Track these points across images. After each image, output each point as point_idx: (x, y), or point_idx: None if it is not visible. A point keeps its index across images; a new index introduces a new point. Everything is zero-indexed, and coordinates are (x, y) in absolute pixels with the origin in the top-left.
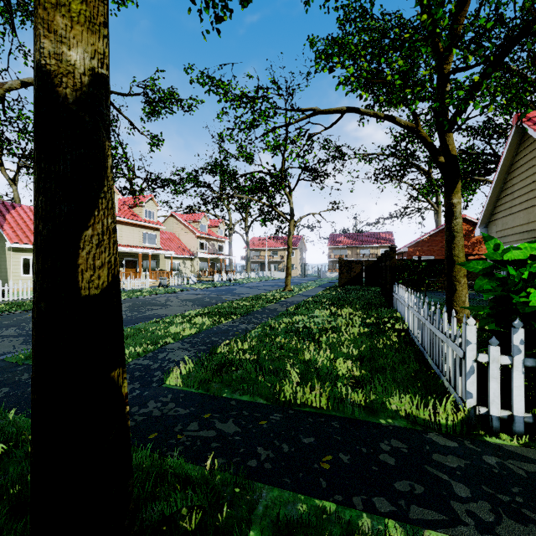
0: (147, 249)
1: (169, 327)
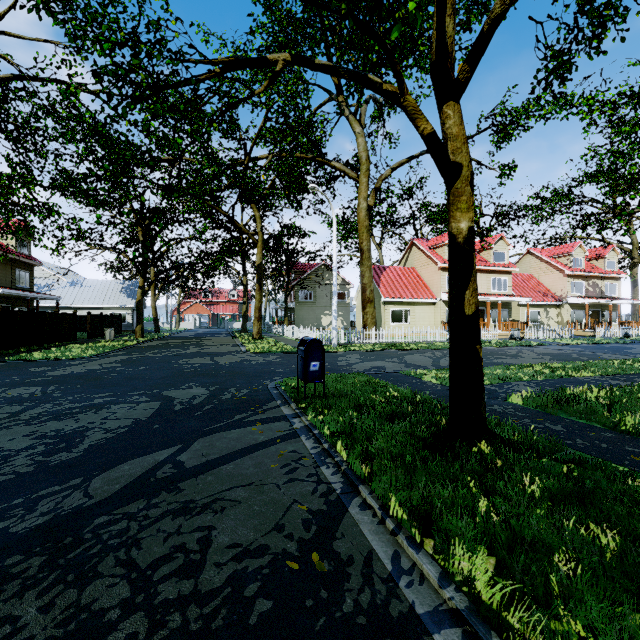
0: (496, 296)
1: (517, 372)
